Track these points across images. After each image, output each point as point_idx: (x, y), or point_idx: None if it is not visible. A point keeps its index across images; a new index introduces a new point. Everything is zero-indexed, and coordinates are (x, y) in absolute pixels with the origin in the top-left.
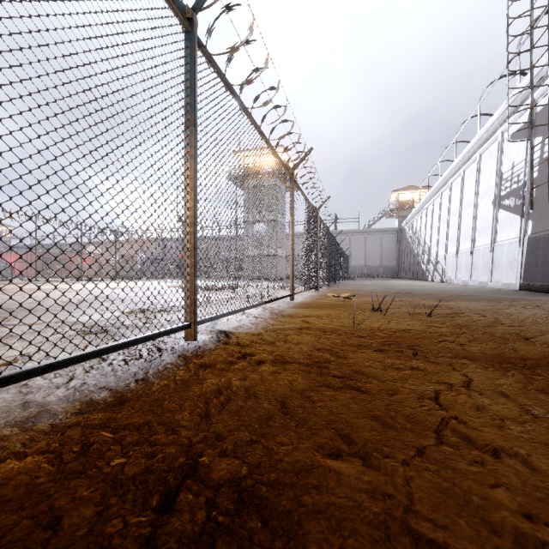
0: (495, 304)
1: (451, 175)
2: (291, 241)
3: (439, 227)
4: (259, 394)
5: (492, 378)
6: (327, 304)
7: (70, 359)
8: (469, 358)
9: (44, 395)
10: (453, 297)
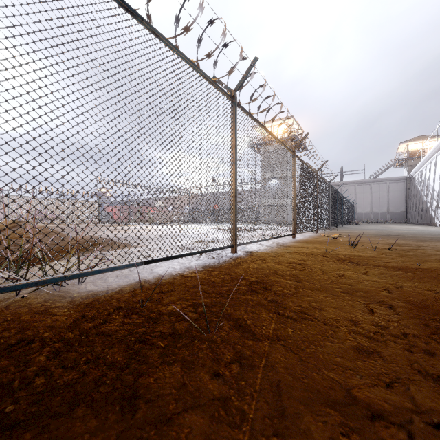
0: None
1: None
2: (293, 197)
3: None
4: (265, 268)
5: (381, 272)
6: (318, 241)
7: (195, 252)
8: (382, 267)
9: (188, 264)
10: (434, 239)
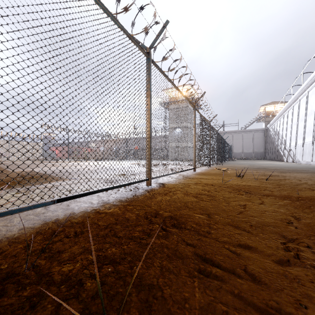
0: (314, 175)
1: (299, 95)
2: (194, 140)
3: (291, 128)
4: (177, 201)
5: (274, 202)
6: (213, 173)
7: (113, 187)
8: (271, 196)
9: (106, 198)
10: (291, 171)
